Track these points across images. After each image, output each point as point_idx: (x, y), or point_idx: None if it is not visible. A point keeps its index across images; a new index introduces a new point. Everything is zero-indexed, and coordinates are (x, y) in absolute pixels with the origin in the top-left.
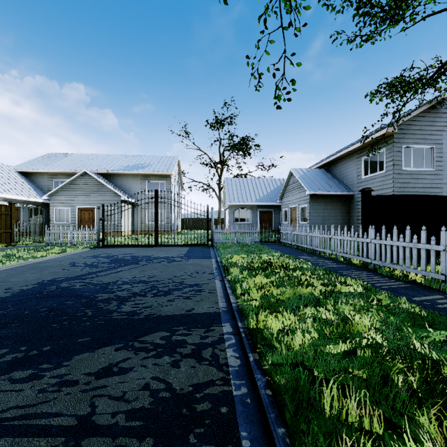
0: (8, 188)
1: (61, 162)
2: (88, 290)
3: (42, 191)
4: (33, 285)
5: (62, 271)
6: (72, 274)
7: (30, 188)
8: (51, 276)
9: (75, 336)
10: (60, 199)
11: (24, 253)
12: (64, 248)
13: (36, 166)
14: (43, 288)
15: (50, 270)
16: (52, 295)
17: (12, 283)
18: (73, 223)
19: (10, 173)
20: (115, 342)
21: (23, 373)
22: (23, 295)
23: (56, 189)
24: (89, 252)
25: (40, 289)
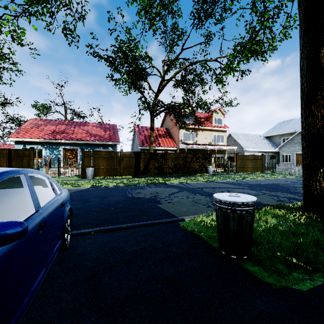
0: (260, 146)
1: (286, 126)
2: (287, 186)
3: (276, 145)
4: (270, 183)
5: (280, 182)
6: (284, 183)
7: (269, 145)
8: (276, 182)
9: (279, 191)
10: (285, 149)
11: (267, 175)
12: (284, 175)
13: (272, 132)
14: (273, 184)
15: (276, 181)
16: (275, 185)
17: (264, 182)
18: (292, 162)
19: (261, 138)
20: (287, 193)
21: (268, 191)
22: (268, 184)
23: (283, 144)
24: (297, 178)
25: (272, 184)
